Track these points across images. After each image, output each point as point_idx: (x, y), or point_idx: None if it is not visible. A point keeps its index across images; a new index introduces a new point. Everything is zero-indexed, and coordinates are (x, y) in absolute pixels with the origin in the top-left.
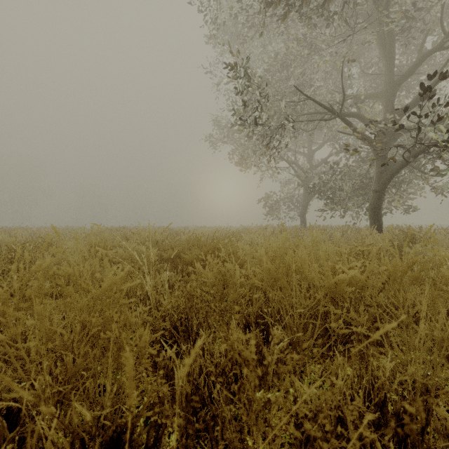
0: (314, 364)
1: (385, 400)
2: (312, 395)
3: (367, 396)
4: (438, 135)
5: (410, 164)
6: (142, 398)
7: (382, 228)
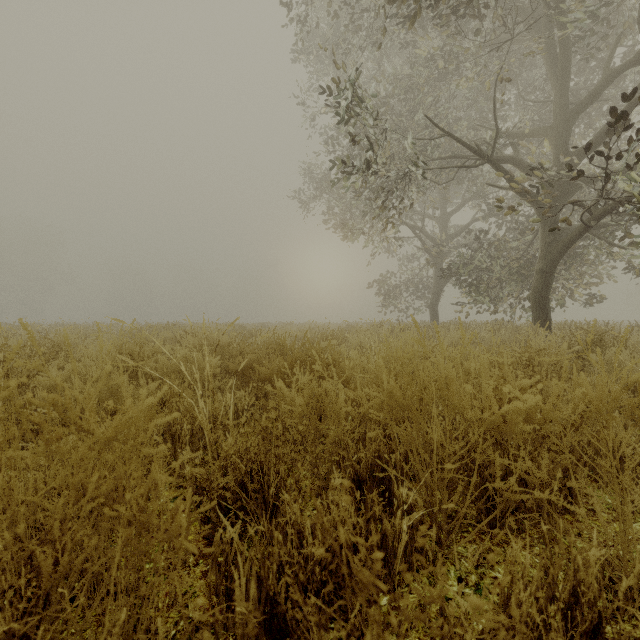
0: (464, 543)
1: (599, 623)
2: (471, 611)
3: (567, 615)
4: (637, 188)
5: (591, 232)
6: (185, 605)
7: (550, 325)
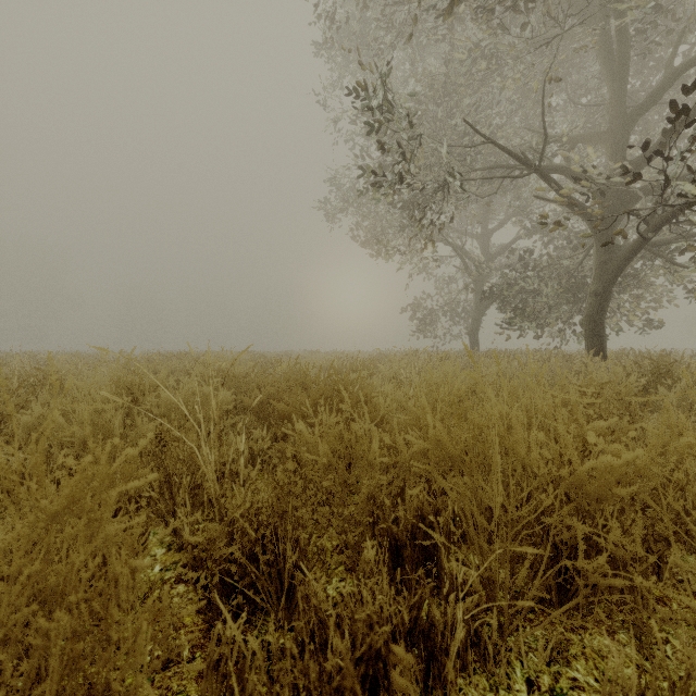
0: (530, 628)
1: None
2: None
3: None
4: None
5: (650, 250)
6: None
7: (605, 354)
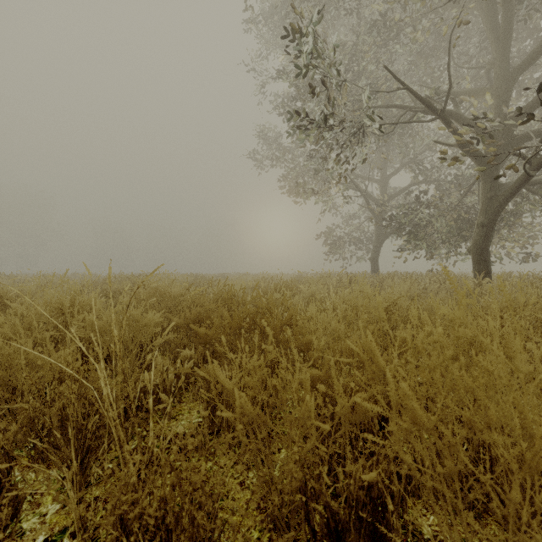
0: None
1: None
2: None
3: None
4: None
5: (528, 188)
6: None
7: (490, 276)
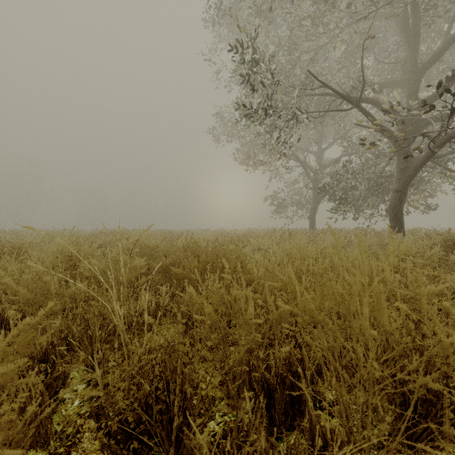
0: None
1: None
2: None
3: None
4: None
5: (434, 161)
6: None
7: (403, 231)
